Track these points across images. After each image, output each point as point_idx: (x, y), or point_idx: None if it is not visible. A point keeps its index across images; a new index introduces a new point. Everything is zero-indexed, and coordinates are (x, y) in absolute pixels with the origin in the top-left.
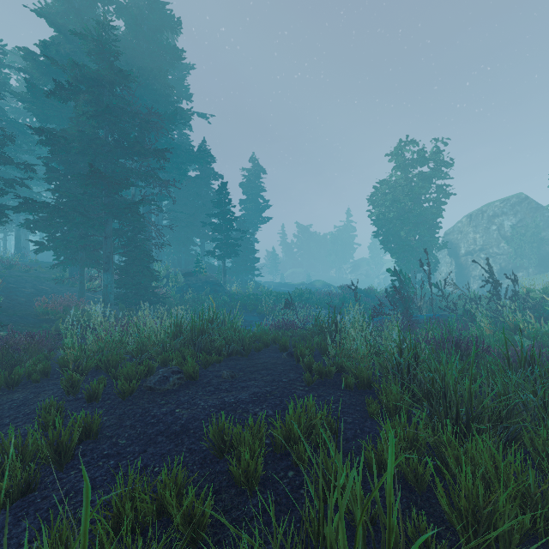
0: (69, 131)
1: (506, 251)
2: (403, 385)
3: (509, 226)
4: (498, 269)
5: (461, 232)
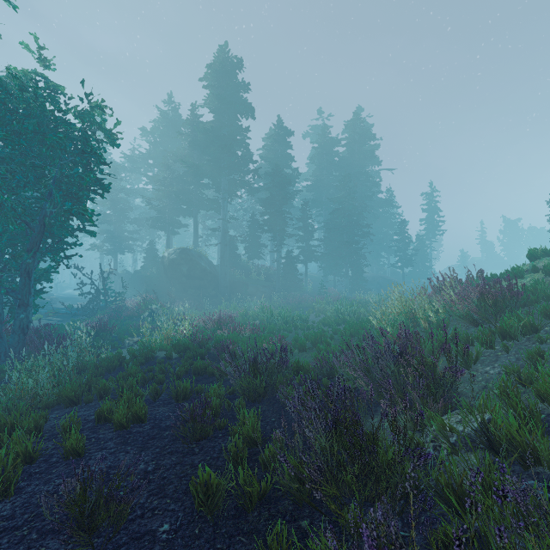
0: (332, 222)
1: None
2: None
3: None
4: None
5: None
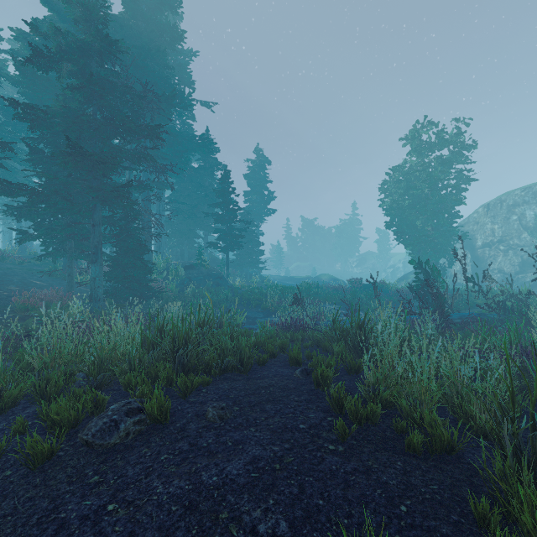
0: (53, 108)
1: (528, 243)
2: (535, 466)
3: (531, 215)
4: (520, 262)
5: (477, 222)
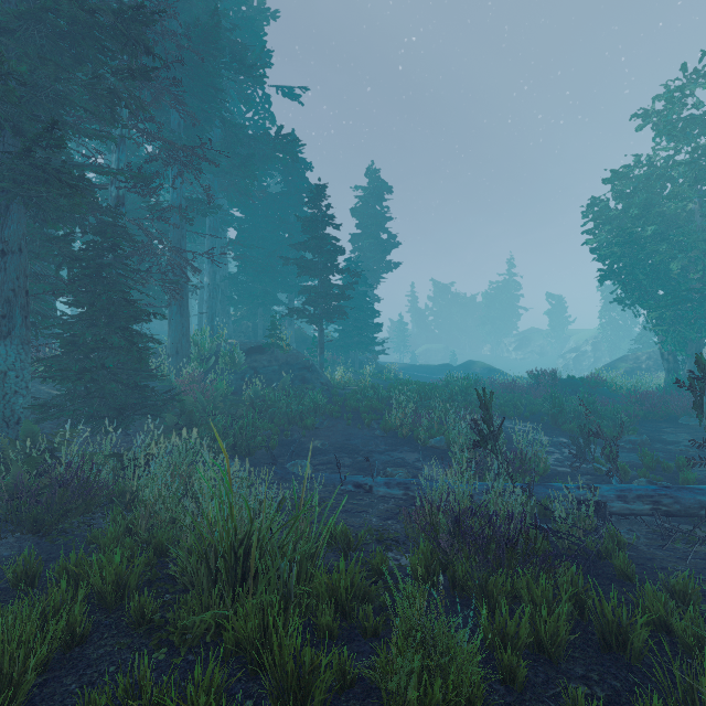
0: None
1: None
2: None
3: None
4: None
5: None
